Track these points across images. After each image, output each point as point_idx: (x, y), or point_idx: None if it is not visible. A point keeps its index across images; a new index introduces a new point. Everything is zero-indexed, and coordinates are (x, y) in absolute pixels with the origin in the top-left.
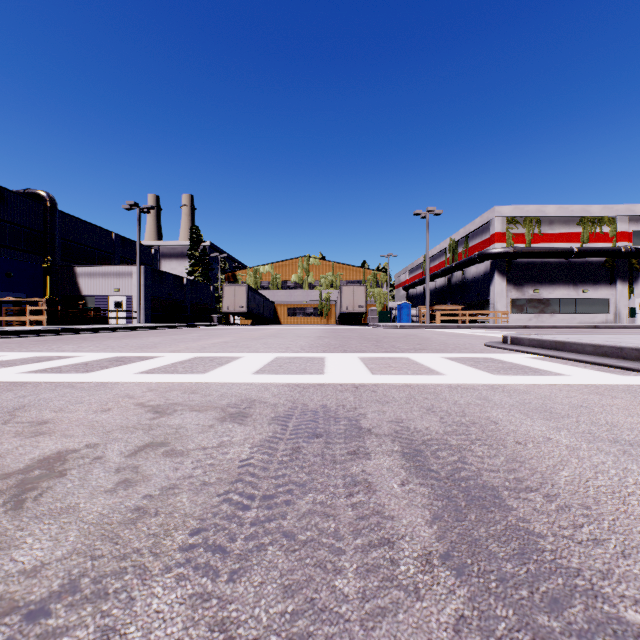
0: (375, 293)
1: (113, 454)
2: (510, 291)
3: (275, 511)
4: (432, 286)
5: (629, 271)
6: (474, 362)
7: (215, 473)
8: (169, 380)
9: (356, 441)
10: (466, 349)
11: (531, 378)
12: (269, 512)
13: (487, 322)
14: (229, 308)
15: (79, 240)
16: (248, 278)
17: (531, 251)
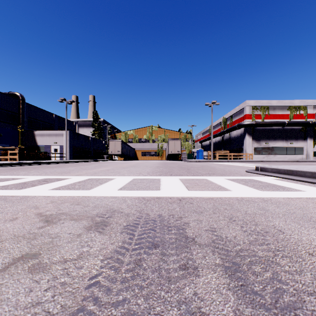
0: (185, 144)
1: None
2: (253, 143)
3: None
4: (214, 141)
5: (313, 133)
6: (244, 182)
7: (62, 297)
8: (67, 194)
9: (185, 252)
10: (237, 174)
11: (283, 193)
12: None
13: (242, 159)
14: (112, 152)
15: (36, 117)
16: (122, 137)
17: (264, 123)
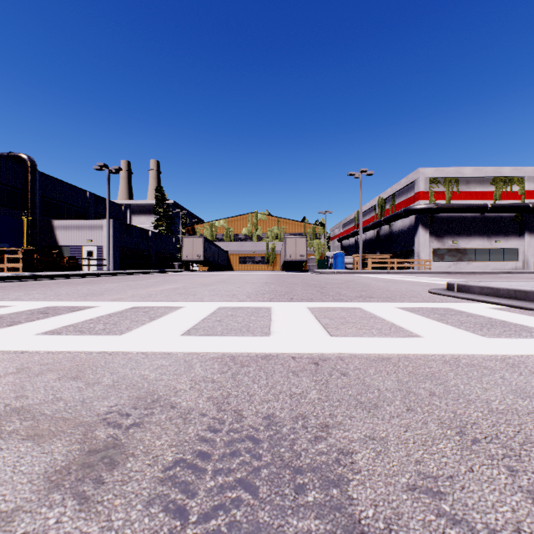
0: (314, 244)
1: None
2: (432, 242)
3: None
4: (363, 238)
5: None
6: (439, 315)
7: None
8: (67, 347)
9: None
10: (414, 297)
11: None
12: None
13: (412, 269)
14: (188, 257)
15: (57, 197)
16: (205, 231)
17: (451, 207)
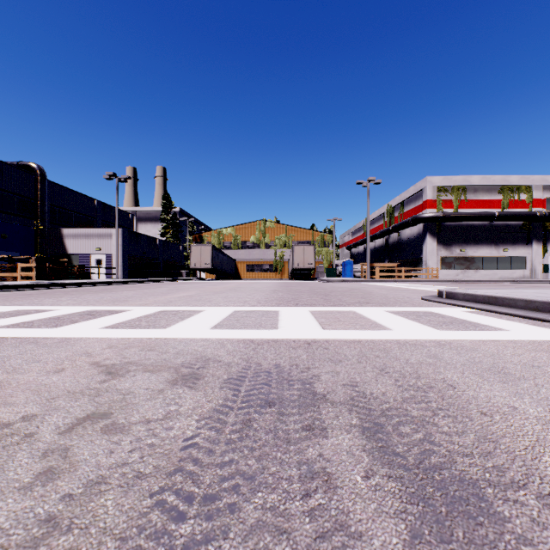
0: (322, 252)
1: (47, 430)
2: (440, 250)
3: (215, 523)
4: (372, 246)
5: (543, 233)
6: (416, 316)
7: (153, 458)
8: (131, 335)
9: (311, 411)
10: (406, 303)
11: (473, 333)
12: (208, 525)
13: (420, 277)
14: (196, 265)
15: (66, 206)
16: (213, 239)
17: (458, 215)
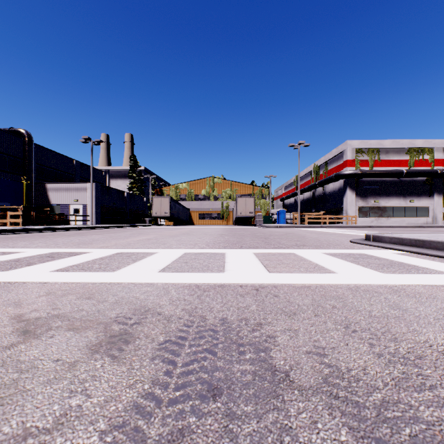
0: (261, 203)
1: None
2: (358, 201)
3: None
4: (301, 198)
5: (443, 187)
6: (353, 258)
7: None
8: (76, 279)
9: (273, 410)
10: (338, 245)
11: (420, 277)
12: None
13: (341, 223)
14: (157, 213)
15: (49, 165)
16: (171, 192)
17: (373, 172)
